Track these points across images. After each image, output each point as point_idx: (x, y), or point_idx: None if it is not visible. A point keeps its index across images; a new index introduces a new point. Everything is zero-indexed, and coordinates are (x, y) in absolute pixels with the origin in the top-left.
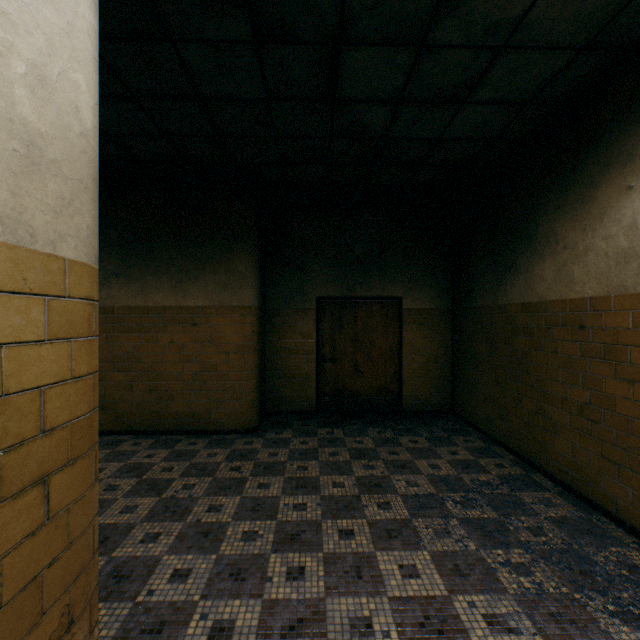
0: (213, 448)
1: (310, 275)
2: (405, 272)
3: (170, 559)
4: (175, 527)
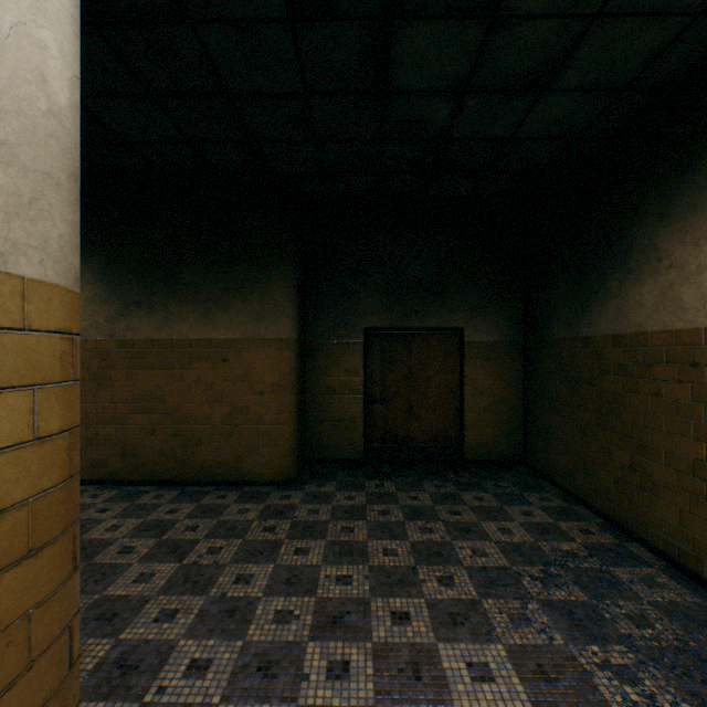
0: (245, 503)
1: (356, 303)
2: (467, 299)
3: (187, 645)
4: (196, 602)
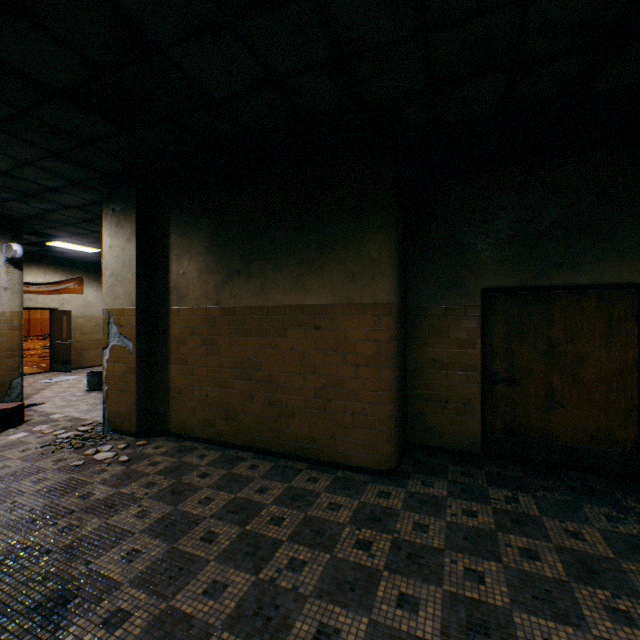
0: (336, 494)
1: (471, 258)
2: None
3: None
4: None
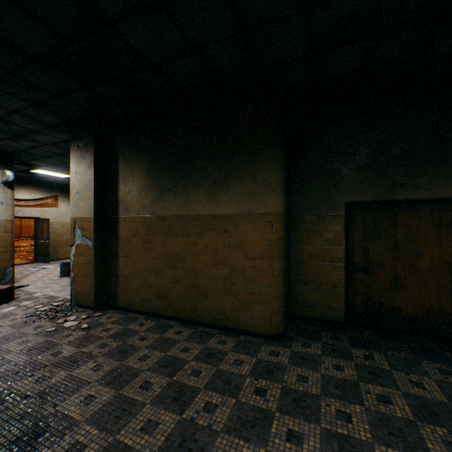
0: (239, 352)
1: (337, 180)
2: None
3: None
4: None
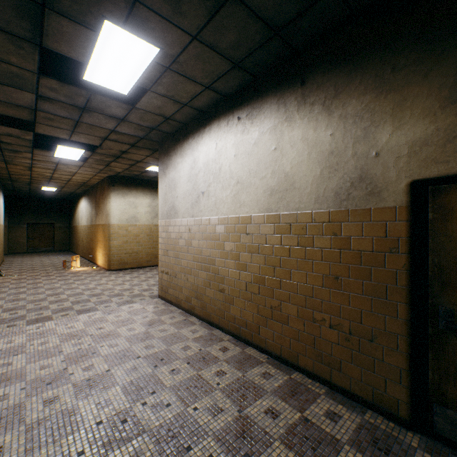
0: None
1: (25, 217)
2: (56, 217)
3: None
4: None
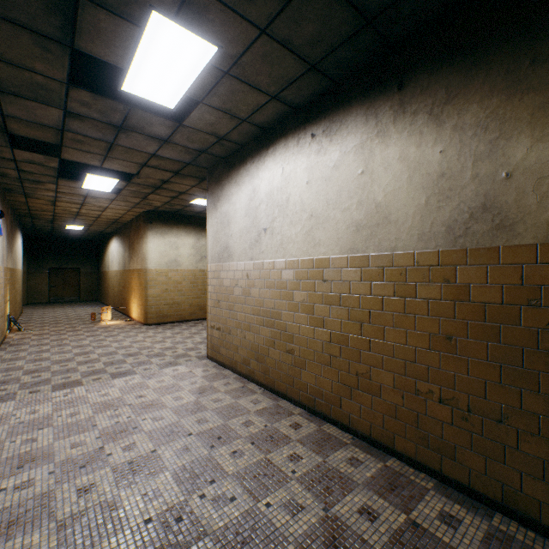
0: None
1: (47, 261)
2: (82, 261)
3: None
4: None
